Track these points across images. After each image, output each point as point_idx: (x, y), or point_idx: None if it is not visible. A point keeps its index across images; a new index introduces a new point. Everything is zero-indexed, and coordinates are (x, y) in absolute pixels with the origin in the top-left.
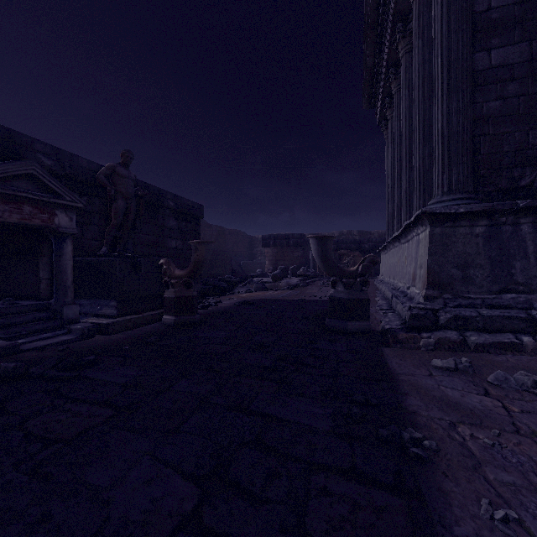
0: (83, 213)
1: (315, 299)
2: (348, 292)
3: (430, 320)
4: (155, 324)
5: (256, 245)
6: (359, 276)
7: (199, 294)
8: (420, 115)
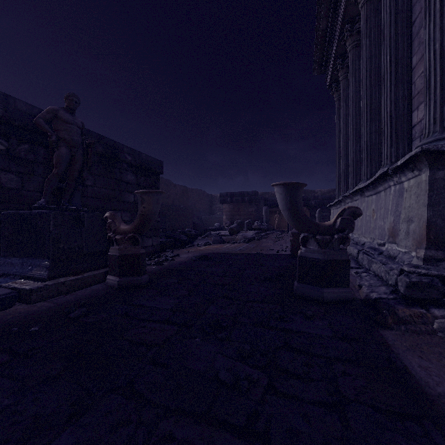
0: (23, 162)
1: (272, 254)
2: (324, 251)
3: (437, 291)
4: (98, 285)
5: (215, 202)
6: (337, 232)
7: (158, 247)
8: (392, 54)
